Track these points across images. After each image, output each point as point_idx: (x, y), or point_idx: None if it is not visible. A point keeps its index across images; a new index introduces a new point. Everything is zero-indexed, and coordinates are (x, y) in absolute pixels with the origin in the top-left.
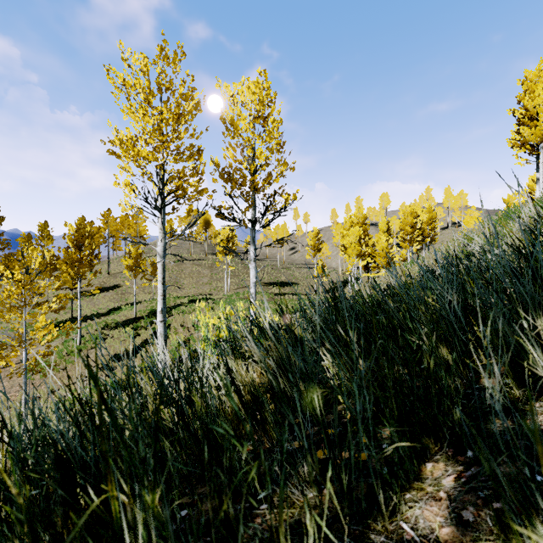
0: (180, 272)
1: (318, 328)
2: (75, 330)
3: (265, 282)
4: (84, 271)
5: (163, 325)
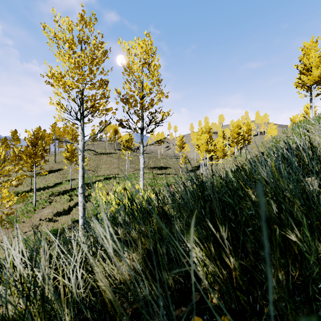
0: (99, 161)
1: (195, 281)
2: (32, 197)
3: (151, 166)
4: (37, 160)
5: (82, 195)
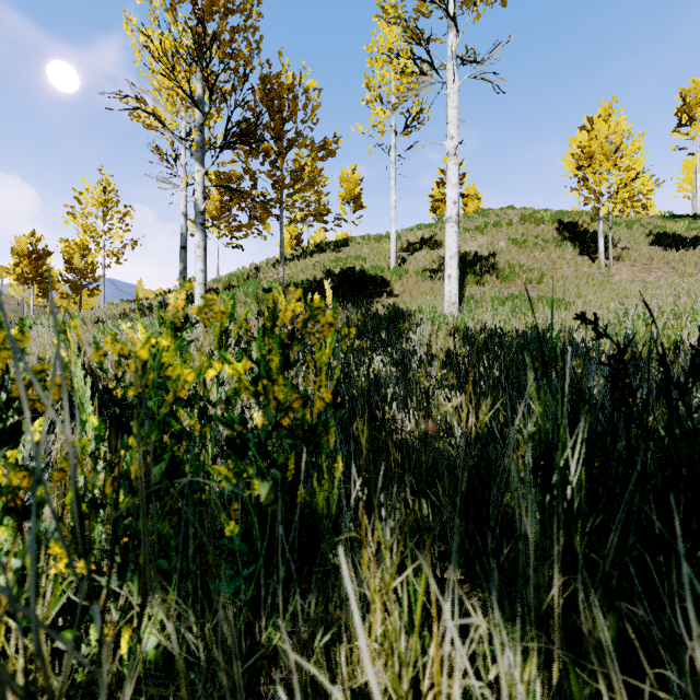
0: None
1: None
2: None
3: None
4: None
5: None
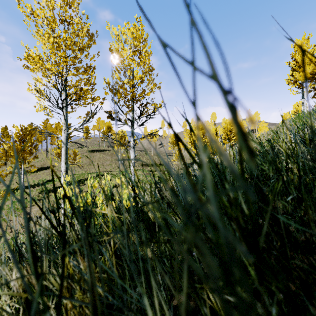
0: (92, 158)
1: None
2: None
3: (144, 163)
4: (26, 157)
5: None
